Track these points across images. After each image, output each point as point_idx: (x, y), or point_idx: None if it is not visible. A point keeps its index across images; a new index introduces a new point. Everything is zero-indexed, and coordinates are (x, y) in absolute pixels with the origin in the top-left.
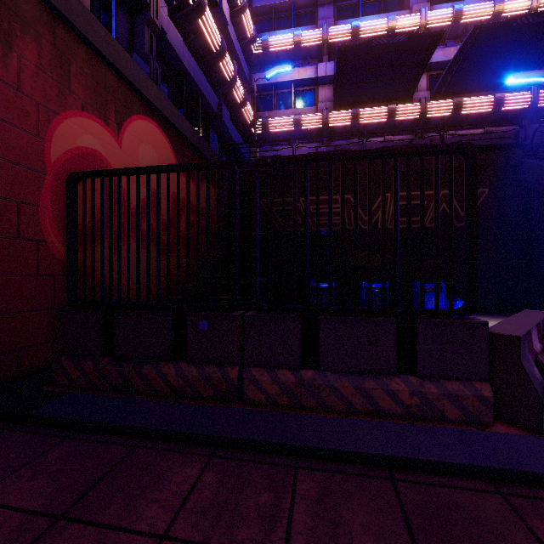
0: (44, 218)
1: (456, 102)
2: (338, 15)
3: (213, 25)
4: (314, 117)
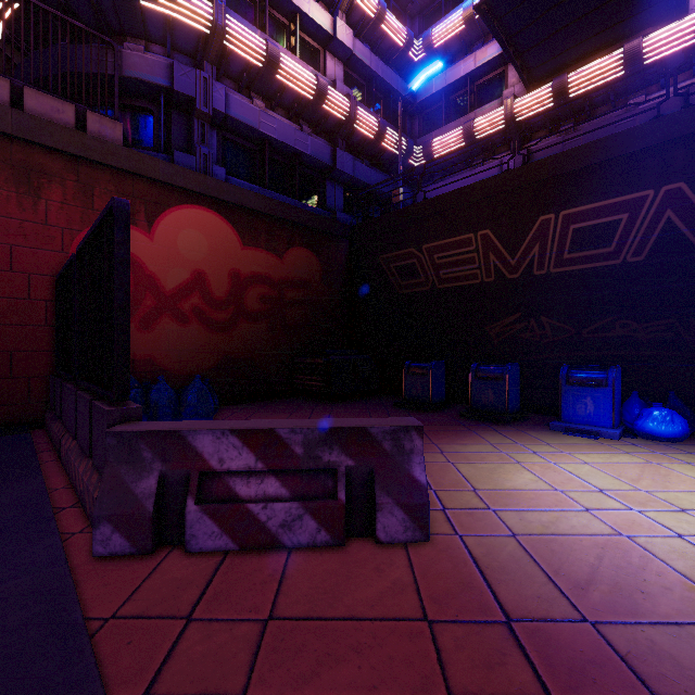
0: None
1: None
2: None
3: (300, 72)
4: (491, 117)
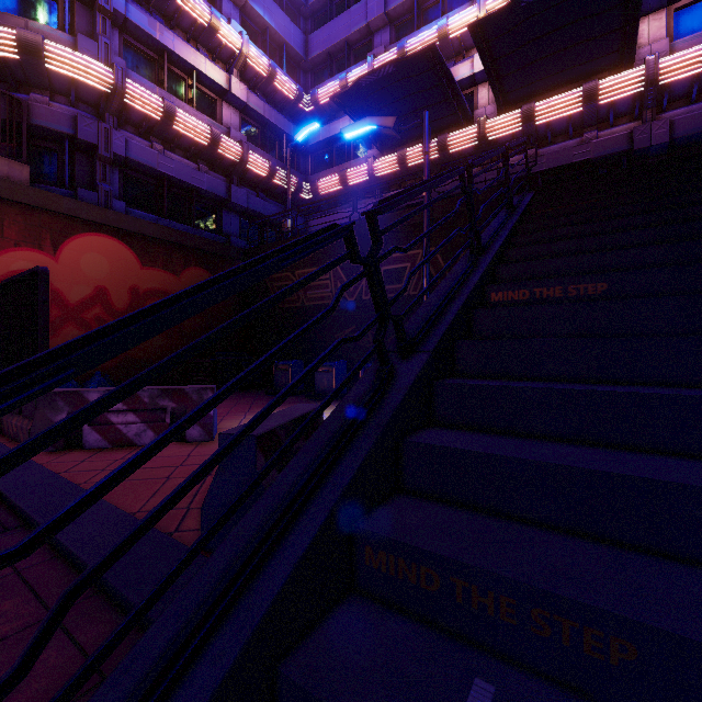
0: None
1: (525, 111)
2: (397, 36)
3: (195, 124)
4: (359, 170)
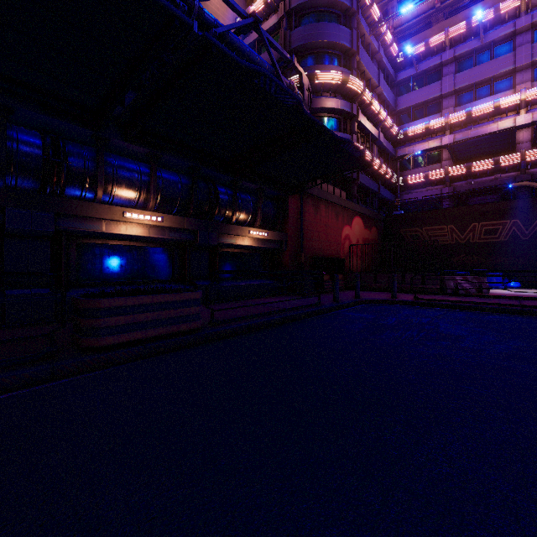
0: (341, 254)
1: None
2: (459, 100)
3: (376, 161)
4: (438, 172)
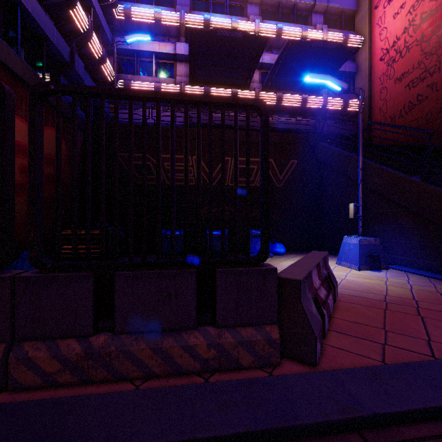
0: None
1: (279, 95)
2: (194, 6)
3: None
4: (172, 87)
